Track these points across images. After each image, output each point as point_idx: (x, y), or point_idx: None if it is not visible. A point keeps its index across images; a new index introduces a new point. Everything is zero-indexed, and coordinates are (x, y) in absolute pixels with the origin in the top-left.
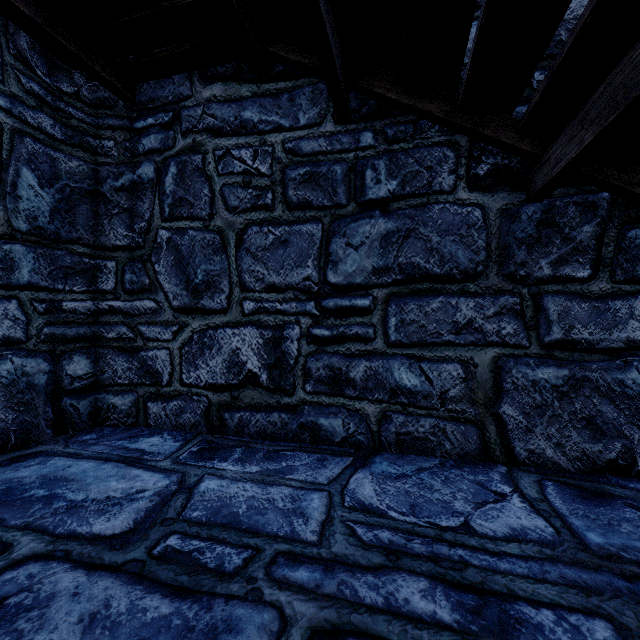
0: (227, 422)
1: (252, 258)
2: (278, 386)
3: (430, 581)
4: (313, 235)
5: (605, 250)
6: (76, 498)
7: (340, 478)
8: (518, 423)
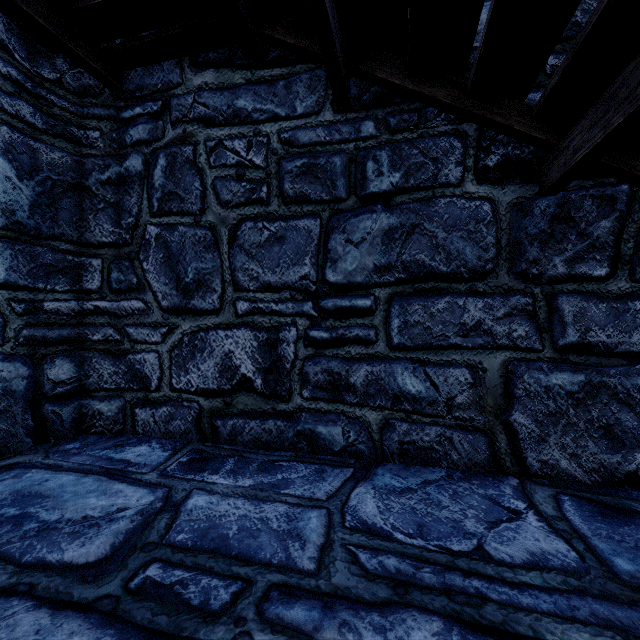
0: (219, 430)
1: (246, 255)
2: (273, 392)
3: (444, 621)
4: (311, 231)
5: (624, 247)
6: (50, 518)
7: (340, 493)
8: (530, 432)
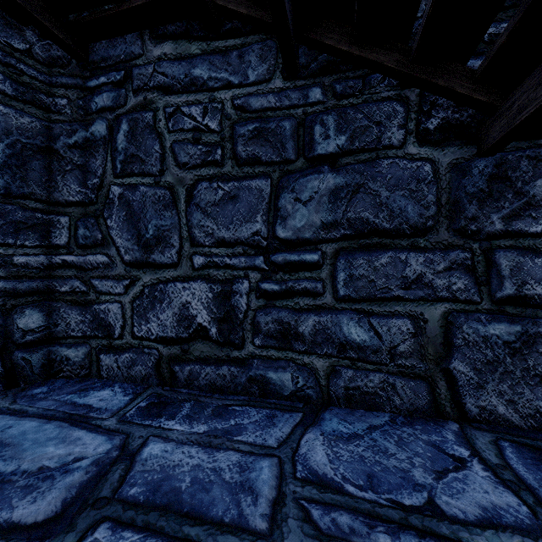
0: (177, 375)
1: (202, 213)
2: (227, 340)
3: None
4: (262, 190)
5: None
6: (6, 469)
7: (290, 439)
8: (469, 379)
